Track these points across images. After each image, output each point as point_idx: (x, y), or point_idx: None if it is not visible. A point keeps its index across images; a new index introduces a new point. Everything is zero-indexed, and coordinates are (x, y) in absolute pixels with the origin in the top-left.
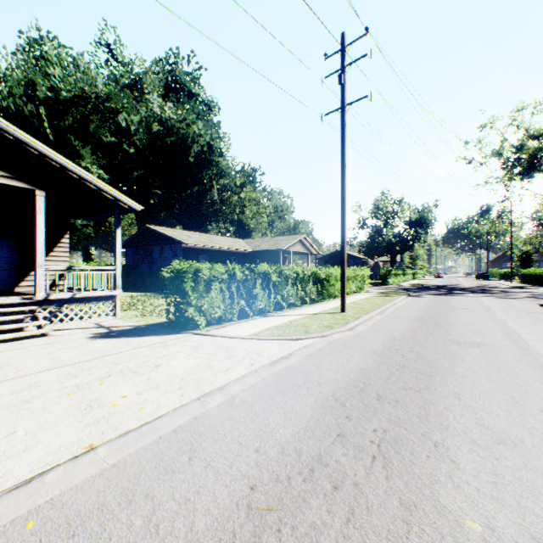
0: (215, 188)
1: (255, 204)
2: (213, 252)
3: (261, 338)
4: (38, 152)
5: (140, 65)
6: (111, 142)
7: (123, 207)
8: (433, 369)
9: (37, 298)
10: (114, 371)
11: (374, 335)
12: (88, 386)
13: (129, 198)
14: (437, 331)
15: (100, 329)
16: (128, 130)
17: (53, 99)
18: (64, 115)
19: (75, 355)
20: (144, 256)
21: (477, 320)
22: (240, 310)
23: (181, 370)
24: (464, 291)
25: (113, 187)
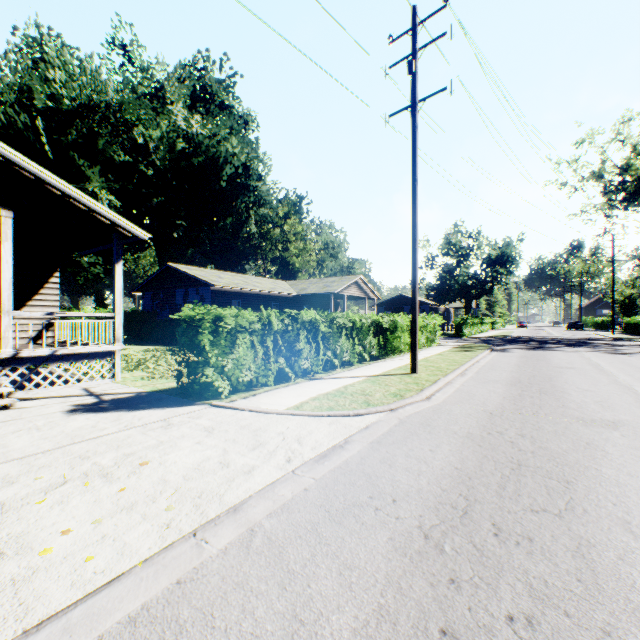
0: (253, 219)
1: (301, 238)
2: (249, 296)
3: (305, 414)
4: (3, 157)
5: (162, 71)
6: (125, 162)
7: (125, 235)
8: (567, 469)
9: (1, 355)
10: (76, 473)
11: (462, 408)
12: (19, 506)
13: (148, 230)
14: (547, 401)
15: (87, 398)
16: (146, 148)
17: (54, 109)
18: (67, 129)
19: (33, 441)
20: (165, 301)
21: (594, 384)
22: (278, 372)
23: (178, 471)
24: (559, 344)
25: (128, 218)
